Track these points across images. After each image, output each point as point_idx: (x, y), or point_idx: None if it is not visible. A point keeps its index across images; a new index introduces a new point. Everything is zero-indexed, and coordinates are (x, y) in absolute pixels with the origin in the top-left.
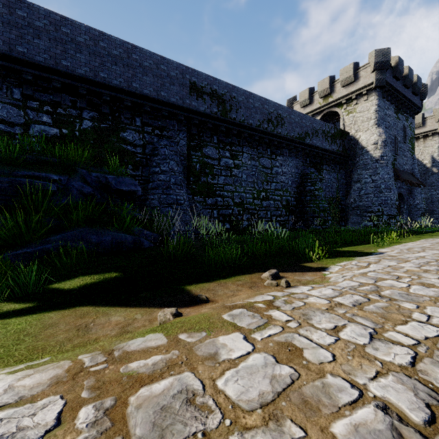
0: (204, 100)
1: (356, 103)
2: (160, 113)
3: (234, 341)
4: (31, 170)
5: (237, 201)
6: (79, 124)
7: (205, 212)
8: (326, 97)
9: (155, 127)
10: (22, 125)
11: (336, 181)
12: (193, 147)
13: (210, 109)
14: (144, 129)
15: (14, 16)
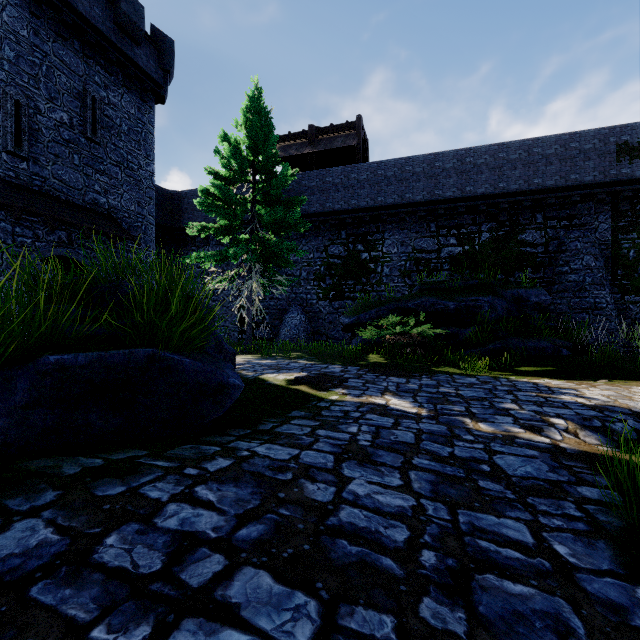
0: None
1: None
2: (569, 200)
3: None
4: (471, 295)
5: None
6: (478, 238)
7: None
8: None
9: (561, 218)
10: (436, 251)
11: None
12: (623, 229)
13: None
14: (546, 224)
15: (433, 169)
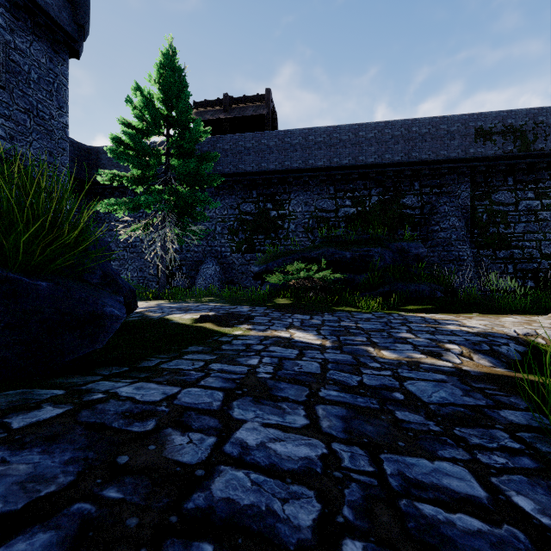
0: (493, 142)
1: None
2: (439, 171)
3: (507, 318)
4: (364, 246)
5: (547, 252)
6: (368, 201)
7: (494, 268)
8: None
9: (433, 186)
10: (334, 211)
11: None
12: (478, 197)
13: (501, 149)
14: (422, 191)
15: (332, 140)
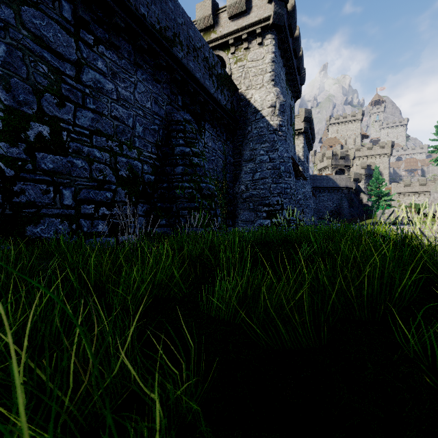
0: None
1: (247, 46)
2: None
3: None
4: None
5: None
6: None
7: None
8: (208, 31)
9: None
10: None
11: (222, 156)
12: None
13: None
14: None
15: None
